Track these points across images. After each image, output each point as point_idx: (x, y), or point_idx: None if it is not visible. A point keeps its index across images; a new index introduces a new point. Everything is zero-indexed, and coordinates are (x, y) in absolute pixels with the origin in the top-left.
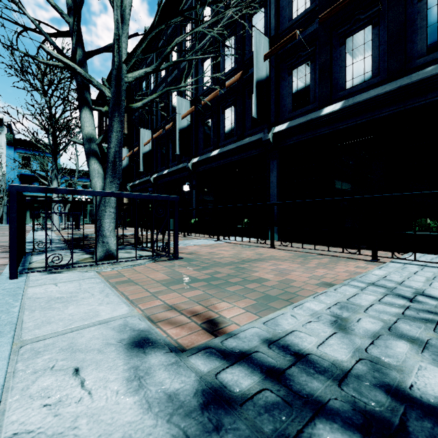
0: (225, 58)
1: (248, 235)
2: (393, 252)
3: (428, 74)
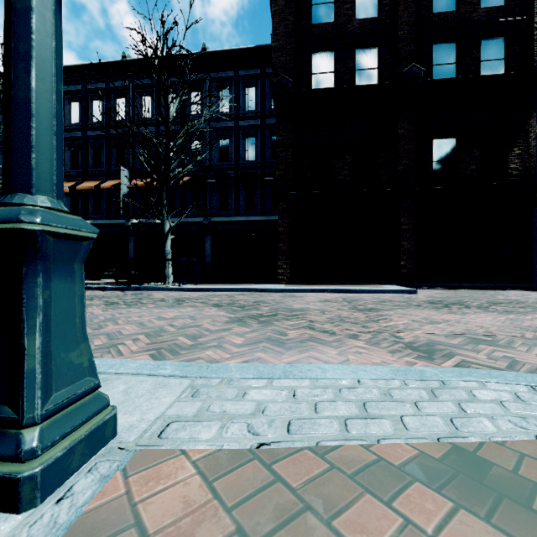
0: None
1: None
2: (87, 278)
3: (113, 222)
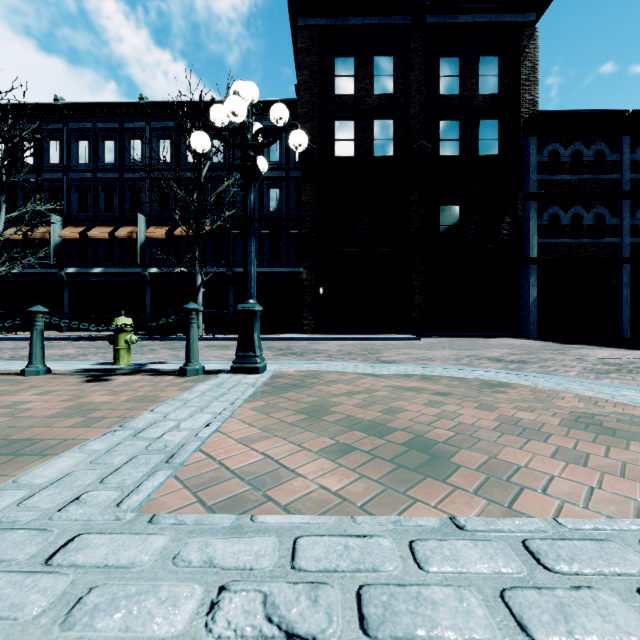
0: (24, 202)
1: (48, 330)
2: (104, 330)
3: (128, 271)
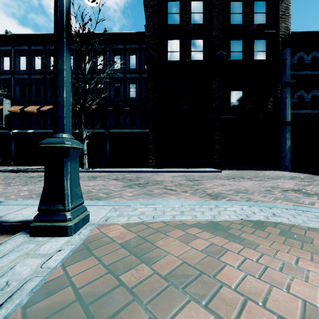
0: None
1: (2, 165)
2: (32, 165)
3: (48, 131)
